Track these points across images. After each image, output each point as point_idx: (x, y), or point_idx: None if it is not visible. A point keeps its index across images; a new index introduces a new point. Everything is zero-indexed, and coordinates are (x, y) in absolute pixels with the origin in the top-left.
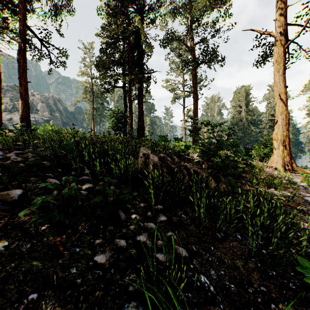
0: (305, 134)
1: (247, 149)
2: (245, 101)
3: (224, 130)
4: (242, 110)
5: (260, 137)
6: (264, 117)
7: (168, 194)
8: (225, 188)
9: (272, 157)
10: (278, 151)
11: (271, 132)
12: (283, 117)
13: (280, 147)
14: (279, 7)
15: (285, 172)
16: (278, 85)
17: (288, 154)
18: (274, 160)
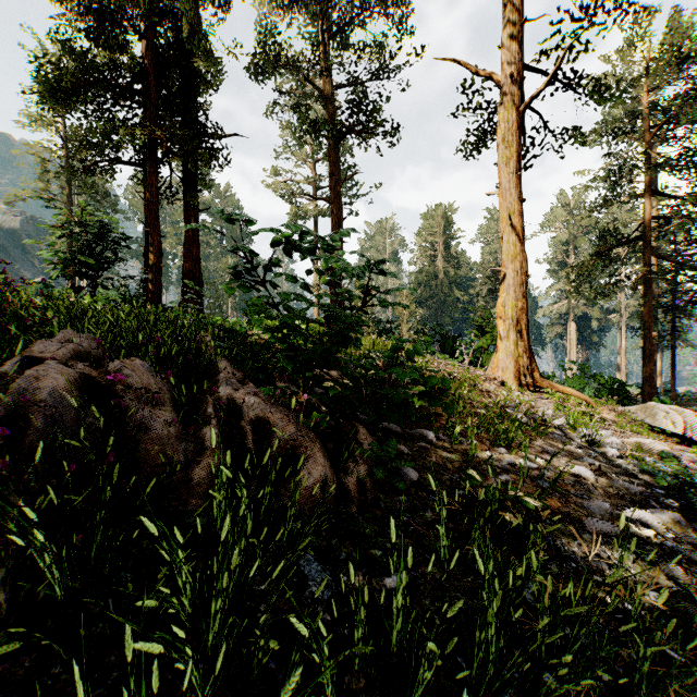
0: (547, 310)
1: (446, 339)
2: (443, 237)
3: (348, 268)
4: (439, 255)
5: (472, 314)
6: (479, 272)
7: (2, 608)
8: (365, 477)
9: (496, 357)
10: (507, 343)
11: (492, 303)
12: (516, 267)
13: (511, 336)
14: (509, 19)
15: (521, 391)
16: (508, 196)
17: (527, 351)
18: (499, 363)
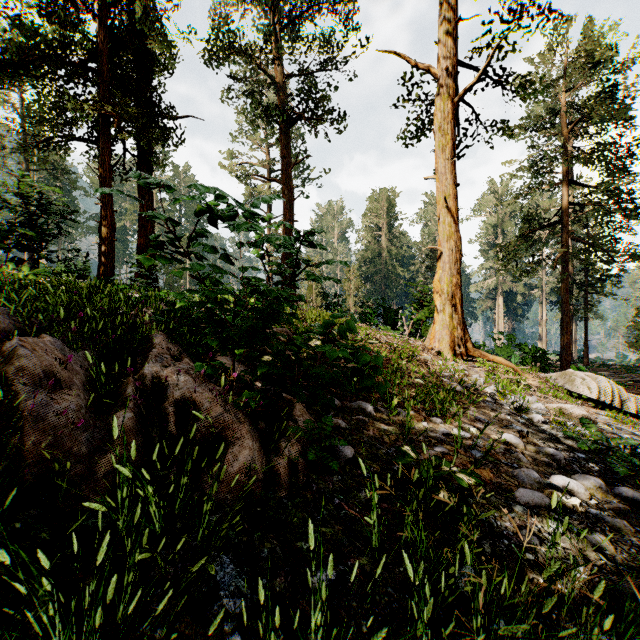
0: (479, 286)
1: (388, 312)
2: (387, 218)
3: (270, 238)
4: (383, 235)
5: (412, 289)
6: (419, 251)
7: None
8: (297, 458)
9: (433, 329)
10: (443, 316)
11: (430, 279)
12: (451, 246)
13: (447, 309)
14: (444, 17)
15: (456, 360)
16: (444, 180)
17: (461, 323)
18: (436, 334)
